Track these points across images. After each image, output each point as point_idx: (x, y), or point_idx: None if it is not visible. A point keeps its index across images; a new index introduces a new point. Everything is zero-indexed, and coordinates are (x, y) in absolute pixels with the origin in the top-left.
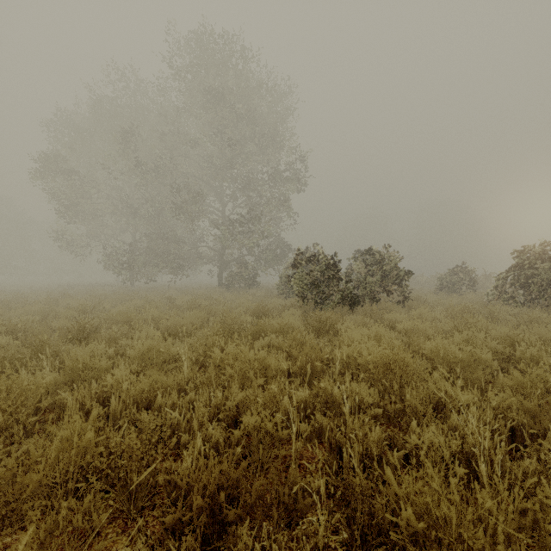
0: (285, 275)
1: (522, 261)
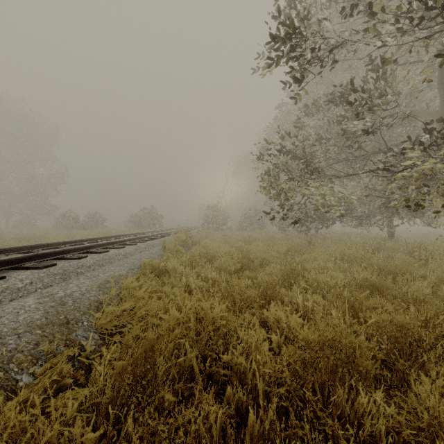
0: (57, 221)
1: (134, 218)
